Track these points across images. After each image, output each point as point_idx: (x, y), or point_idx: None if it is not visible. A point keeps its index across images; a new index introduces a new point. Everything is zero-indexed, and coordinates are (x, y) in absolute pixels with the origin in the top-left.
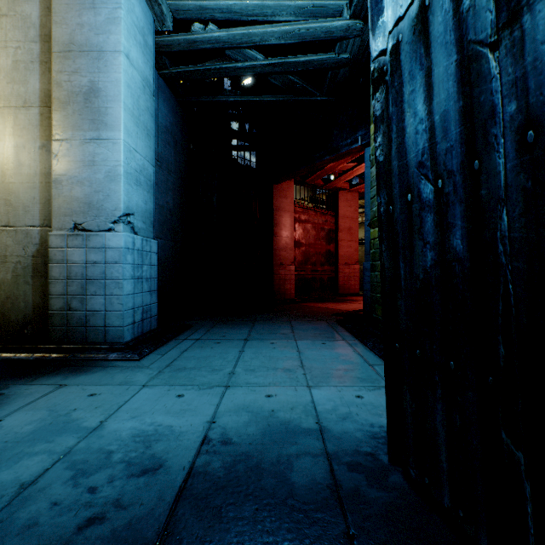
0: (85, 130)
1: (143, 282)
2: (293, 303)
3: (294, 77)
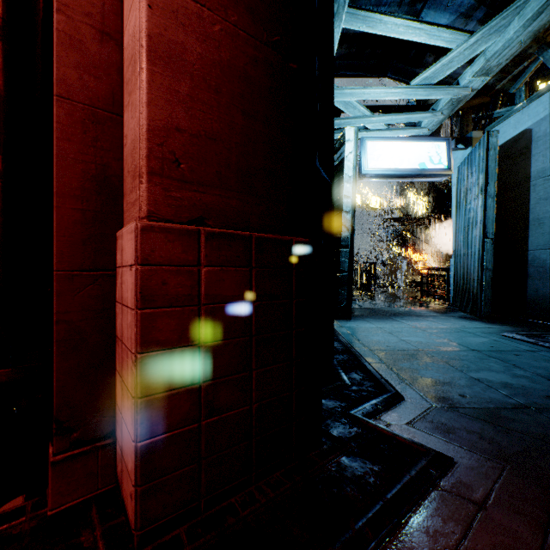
0: None
1: None
2: None
3: None
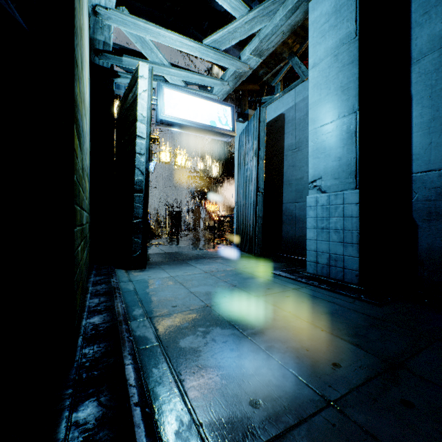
0: None
1: (330, 232)
2: None
3: None
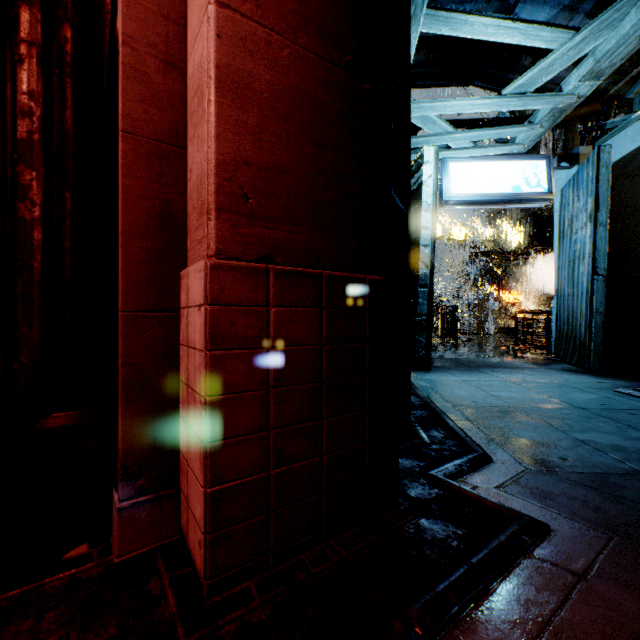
0: None
1: None
2: None
3: None
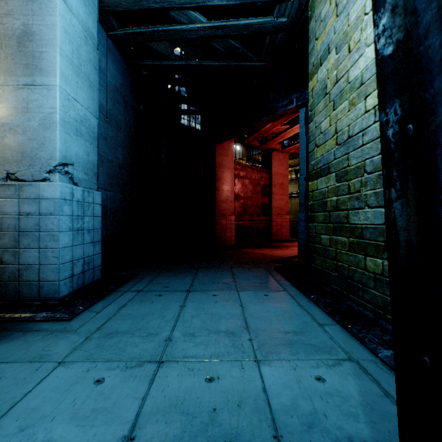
0: (18, 75)
1: (84, 233)
2: (233, 249)
3: (235, 41)
